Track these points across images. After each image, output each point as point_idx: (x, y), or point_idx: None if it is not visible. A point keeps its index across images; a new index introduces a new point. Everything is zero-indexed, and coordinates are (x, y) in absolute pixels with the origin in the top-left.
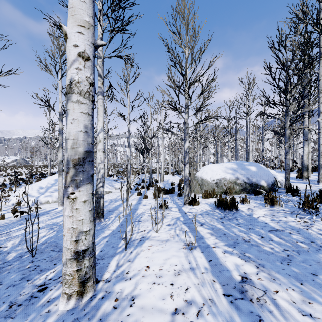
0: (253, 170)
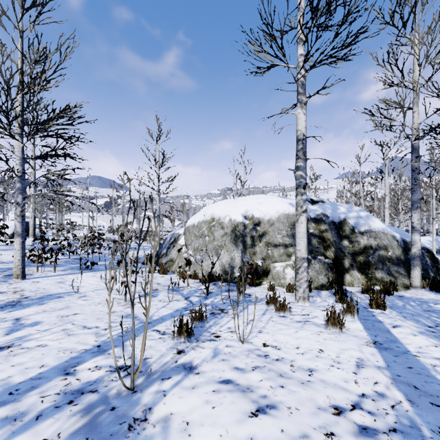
0: None
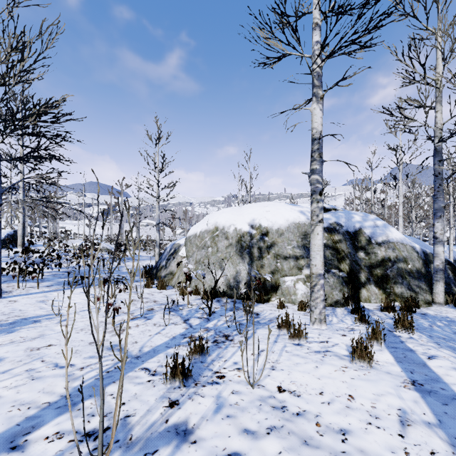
0: None
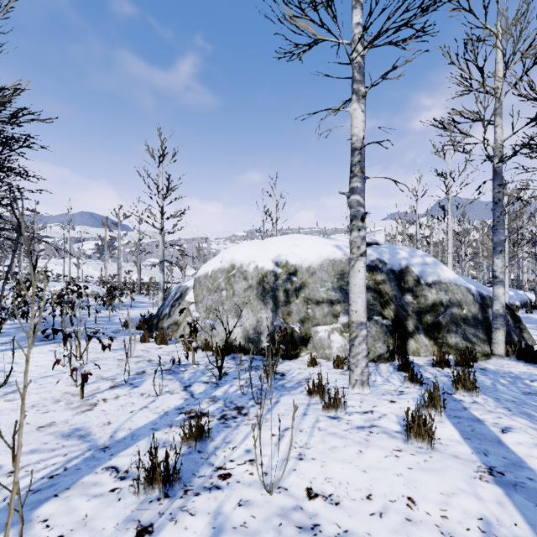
0: (511, 294)
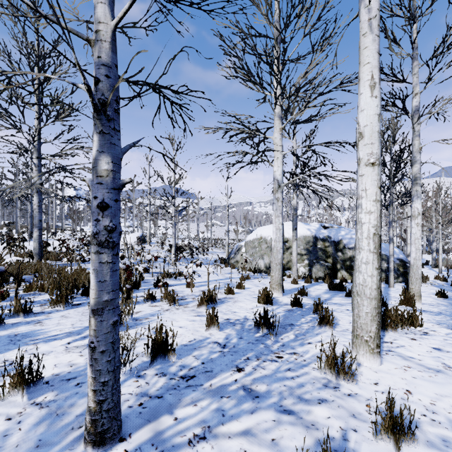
0: None
